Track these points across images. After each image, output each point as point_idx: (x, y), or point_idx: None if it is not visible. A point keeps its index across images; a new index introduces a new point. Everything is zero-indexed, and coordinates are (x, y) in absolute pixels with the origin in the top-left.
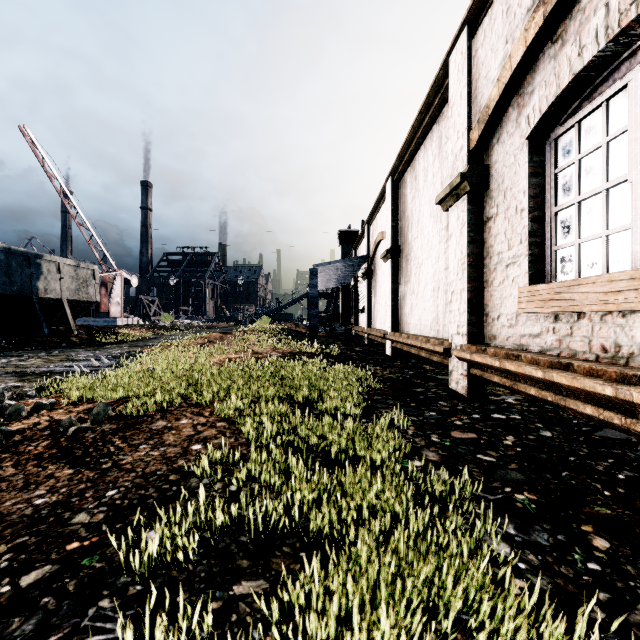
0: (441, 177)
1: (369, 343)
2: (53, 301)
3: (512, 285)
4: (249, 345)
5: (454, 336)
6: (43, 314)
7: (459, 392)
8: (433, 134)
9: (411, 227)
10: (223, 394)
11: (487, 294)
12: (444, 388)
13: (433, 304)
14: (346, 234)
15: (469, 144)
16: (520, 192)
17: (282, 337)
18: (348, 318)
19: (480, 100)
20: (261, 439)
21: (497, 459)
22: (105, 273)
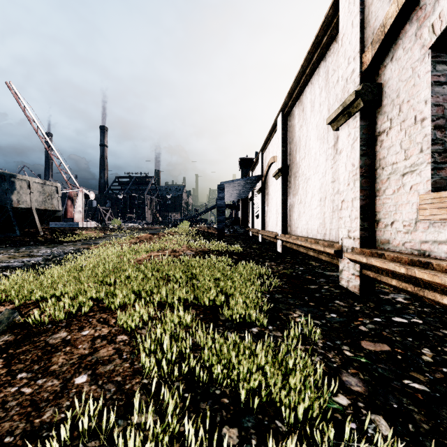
0: (328, 104)
1: (263, 241)
2: (24, 210)
3: (410, 193)
4: (170, 244)
5: (344, 240)
6: (17, 220)
7: (350, 290)
8: (320, 70)
9: (299, 150)
10: (134, 297)
11: (379, 202)
12: (335, 285)
13: (320, 211)
14: (245, 161)
15: (361, 66)
16: (420, 102)
17: (197, 237)
18: (246, 222)
19: (373, 23)
20: (160, 362)
21: (430, 387)
22: (70, 190)
